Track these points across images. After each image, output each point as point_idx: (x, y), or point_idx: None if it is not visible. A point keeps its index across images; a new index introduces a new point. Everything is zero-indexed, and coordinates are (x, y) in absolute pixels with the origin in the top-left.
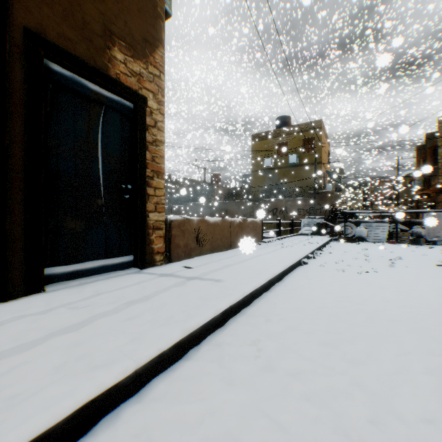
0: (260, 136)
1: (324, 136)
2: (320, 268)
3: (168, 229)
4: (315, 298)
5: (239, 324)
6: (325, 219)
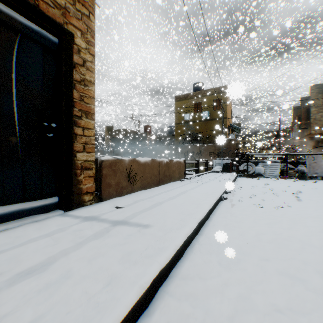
0: (181, 97)
1: (228, 98)
2: (239, 204)
3: (98, 169)
4: (250, 243)
5: (173, 299)
6: (232, 160)
